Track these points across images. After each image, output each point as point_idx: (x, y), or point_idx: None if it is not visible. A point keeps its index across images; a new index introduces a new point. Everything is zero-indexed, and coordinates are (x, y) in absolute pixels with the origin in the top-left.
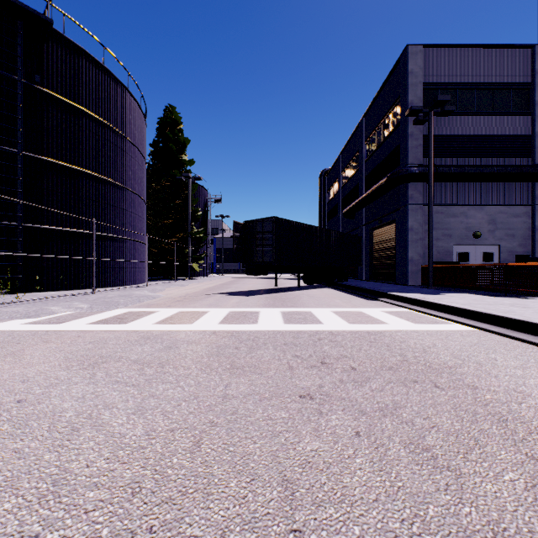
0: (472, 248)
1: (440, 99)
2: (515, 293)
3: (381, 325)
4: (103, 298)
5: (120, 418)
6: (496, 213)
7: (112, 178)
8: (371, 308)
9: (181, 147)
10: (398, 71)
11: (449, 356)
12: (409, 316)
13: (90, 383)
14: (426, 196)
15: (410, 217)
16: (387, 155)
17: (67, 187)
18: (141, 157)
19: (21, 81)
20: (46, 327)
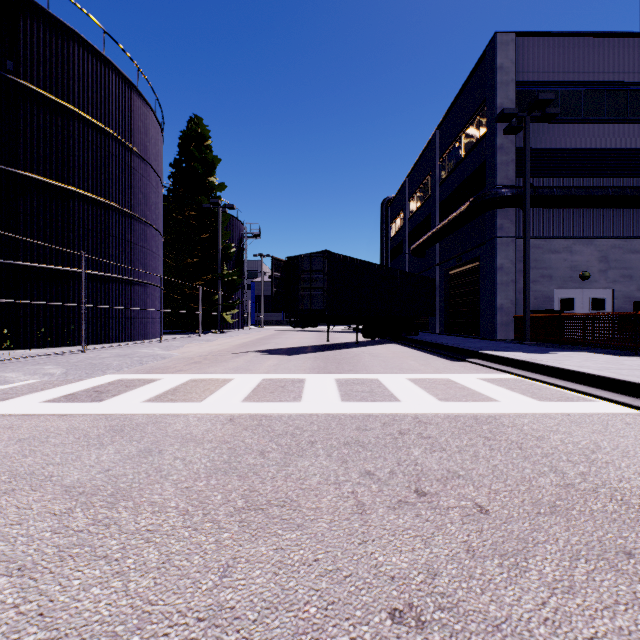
0: (579, 293)
1: (542, 98)
2: None
3: (489, 404)
4: (93, 358)
5: None
6: (609, 248)
7: (115, 202)
8: (462, 374)
9: (210, 168)
10: (483, 67)
11: None
12: (523, 387)
13: None
14: (520, 226)
15: (500, 253)
16: (468, 175)
17: (53, 212)
18: (156, 177)
19: None
20: None
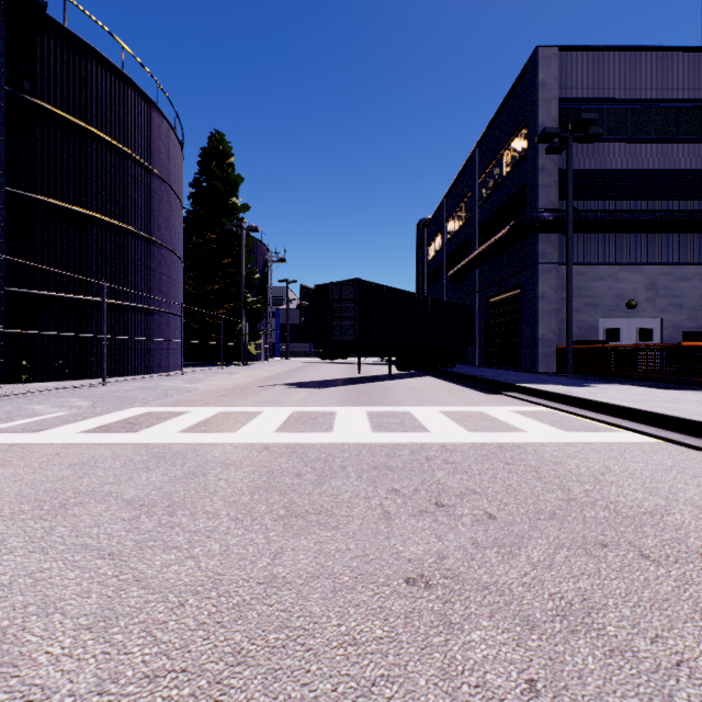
0: (625, 322)
1: (584, 118)
2: (693, 385)
3: (516, 434)
4: (116, 391)
5: (59, 640)
6: (657, 275)
7: (134, 226)
8: (495, 407)
9: (232, 188)
10: (525, 82)
11: (640, 491)
12: (554, 419)
13: (35, 551)
14: (563, 252)
15: (541, 280)
16: (508, 197)
17: (70, 238)
18: (176, 199)
19: (3, 88)
20: (14, 438)
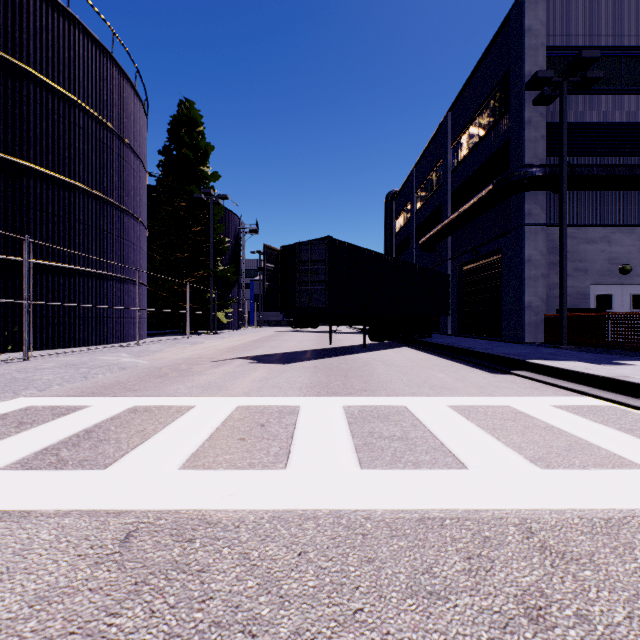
0: (618, 289)
1: (585, 56)
2: None
3: (636, 477)
4: (25, 370)
5: None
6: None
7: (83, 183)
8: (524, 398)
9: (202, 156)
10: (506, 33)
11: None
12: None
13: None
14: (550, 212)
15: (527, 243)
16: (486, 158)
17: None
18: (136, 159)
19: None
20: None
